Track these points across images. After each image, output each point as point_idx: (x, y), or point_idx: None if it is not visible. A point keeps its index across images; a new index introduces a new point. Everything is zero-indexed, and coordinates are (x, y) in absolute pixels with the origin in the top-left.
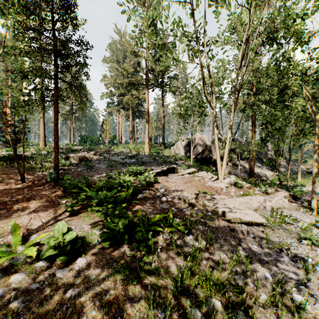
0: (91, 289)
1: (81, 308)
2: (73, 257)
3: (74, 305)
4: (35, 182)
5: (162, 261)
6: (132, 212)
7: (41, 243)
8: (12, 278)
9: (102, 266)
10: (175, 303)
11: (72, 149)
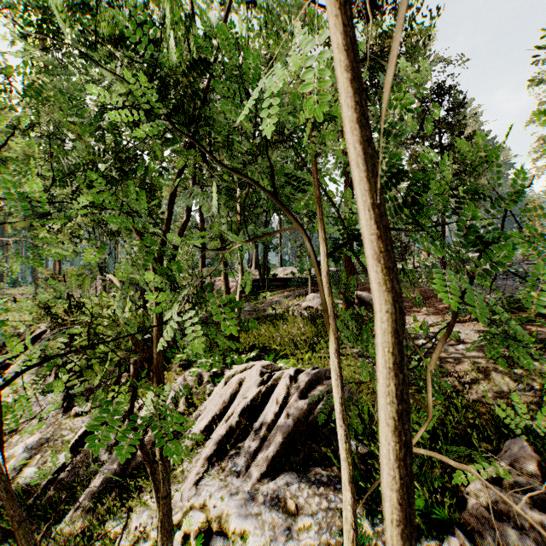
0: (467, 359)
1: (459, 363)
2: (456, 343)
3: (454, 360)
4: (423, 295)
5: (539, 367)
6: (528, 332)
7: (433, 333)
8: (419, 341)
9: (477, 353)
10: (539, 389)
11: (464, 259)
